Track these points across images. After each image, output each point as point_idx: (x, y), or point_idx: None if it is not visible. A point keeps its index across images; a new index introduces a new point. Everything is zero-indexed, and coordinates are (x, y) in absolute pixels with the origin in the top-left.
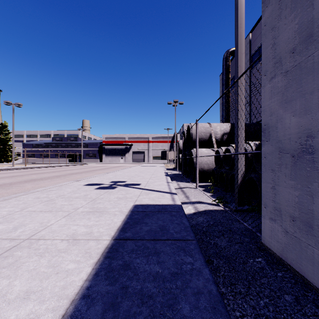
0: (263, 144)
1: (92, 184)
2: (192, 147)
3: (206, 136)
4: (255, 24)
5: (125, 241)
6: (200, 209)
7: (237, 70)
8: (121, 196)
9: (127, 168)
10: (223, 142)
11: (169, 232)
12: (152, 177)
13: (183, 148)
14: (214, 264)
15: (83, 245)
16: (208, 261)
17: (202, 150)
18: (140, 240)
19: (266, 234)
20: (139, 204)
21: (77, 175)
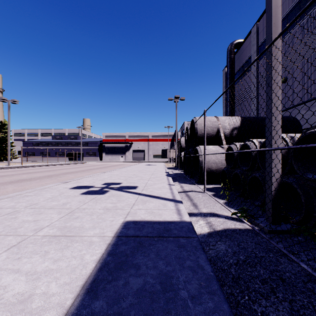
0: None
1: (80, 186)
2: (196, 144)
3: (213, 131)
4: (263, 12)
5: None
6: (217, 227)
7: (270, 30)
8: (109, 206)
9: (126, 167)
10: (232, 138)
11: (179, 297)
12: (152, 178)
13: (186, 145)
14: None
15: None
16: None
17: (209, 147)
18: None
19: None
20: (131, 221)
21: (70, 175)
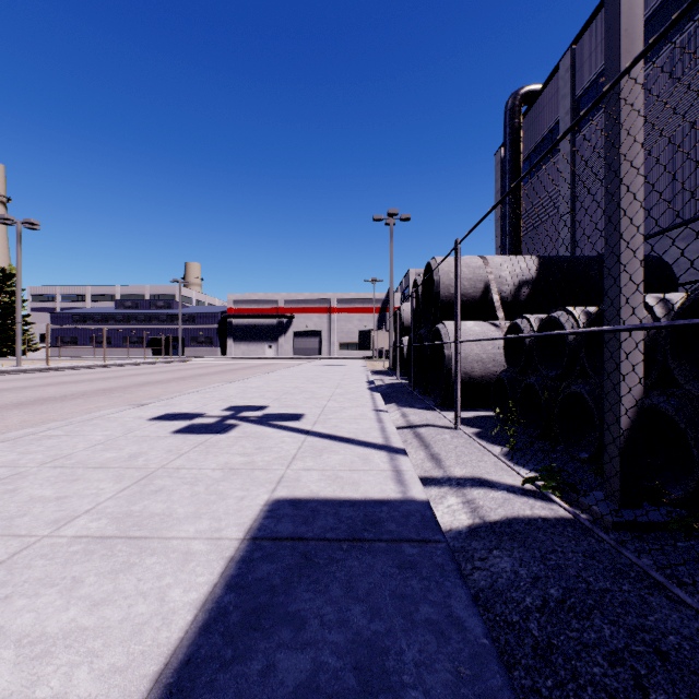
0: None
1: (174, 415)
2: (438, 319)
3: (476, 290)
4: (587, 22)
5: None
6: (490, 513)
7: (617, 46)
8: (237, 462)
9: (278, 371)
10: (518, 304)
11: None
12: (337, 395)
13: (413, 322)
14: None
15: None
16: None
17: (466, 325)
18: None
19: None
20: (286, 499)
21: (154, 388)
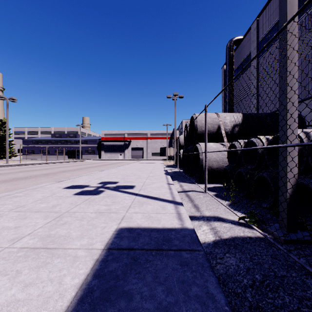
0: None
1: (75, 186)
2: (196, 142)
3: (214, 128)
4: (263, 7)
5: None
6: (223, 234)
7: (285, 9)
8: (103, 209)
9: (124, 165)
10: (233, 135)
11: None
12: (150, 176)
13: (185, 143)
14: None
15: None
16: None
17: (210, 144)
18: None
19: None
20: (125, 228)
21: (67, 173)
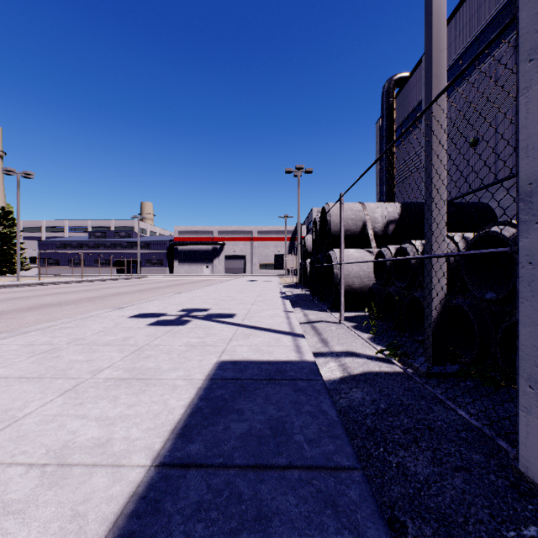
0: (526, 230)
1: (145, 314)
2: (330, 247)
3: (356, 227)
4: None
5: (184, 472)
6: (354, 370)
7: (430, 84)
8: (195, 341)
9: (214, 285)
10: (387, 237)
11: (293, 441)
12: (258, 301)
13: (313, 249)
14: (408, 536)
15: (74, 488)
16: (392, 525)
17: (349, 251)
18: (221, 468)
19: (535, 453)
20: (228, 360)
21: (124, 297)
